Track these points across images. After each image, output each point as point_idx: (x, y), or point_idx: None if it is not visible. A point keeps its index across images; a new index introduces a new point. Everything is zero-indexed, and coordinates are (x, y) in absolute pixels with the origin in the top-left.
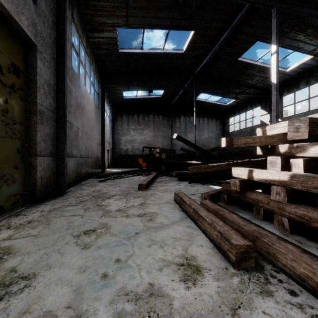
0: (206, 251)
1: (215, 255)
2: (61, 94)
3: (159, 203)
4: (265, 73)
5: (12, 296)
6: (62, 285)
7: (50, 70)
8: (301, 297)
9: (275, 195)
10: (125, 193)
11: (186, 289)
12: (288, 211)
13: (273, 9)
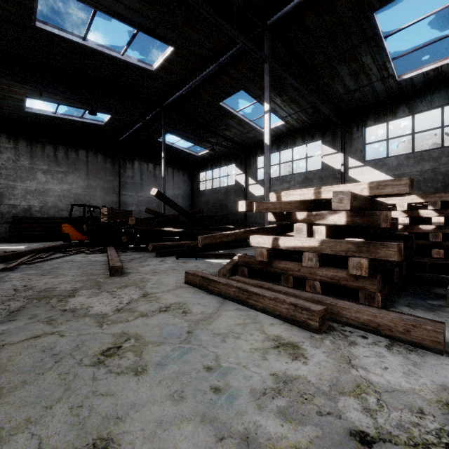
0: (282, 327)
1: (293, 328)
2: None
3: (169, 290)
4: (244, 127)
5: None
6: (177, 426)
7: None
8: (370, 338)
9: (307, 261)
10: (92, 283)
11: (305, 365)
12: (320, 275)
13: (266, 64)
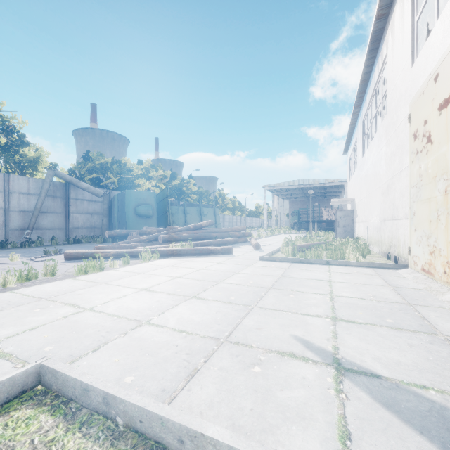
0: None
1: None
2: None
3: None
4: None
5: None
6: None
7: None
8: None
9: None
10: None
11: None
12: None
13: None
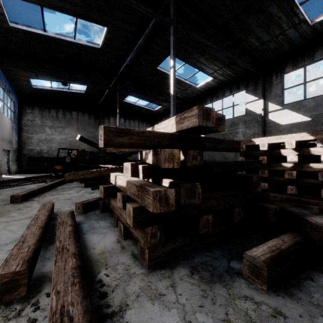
0: None
1: None
2: None
3: (14, 220)
4: (181, 85)
5: None
6: None
7: None
8: None
9: (118, 202)
10: None
11: None
12: (123, 217)
13: (171, 27)
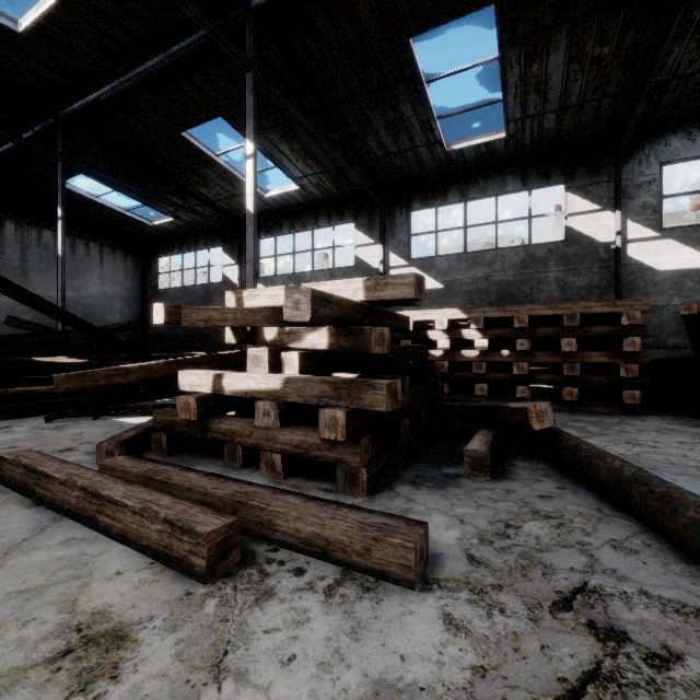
0: (135, 579)
1: (160, 578)
2: None
3: None
4: (233, 185)
5: None
6: None
7: None
8: (310, 571)
9: (262, 417)
10: None
11: None
12: (282, 442)
13: (249, 74)
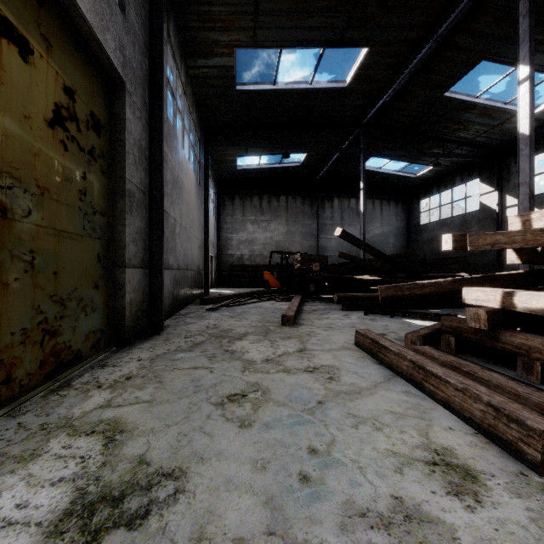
0: (466, 439)
1: (488, 448)
2: (157, 163)
3: (330, 349)
4: (493, 118)
5: (164, 507)
6: (240, 493)
7: (141, 123)
8: None
9: None
10: (263, 330)
11: (468, 511)
12: None
13: None
